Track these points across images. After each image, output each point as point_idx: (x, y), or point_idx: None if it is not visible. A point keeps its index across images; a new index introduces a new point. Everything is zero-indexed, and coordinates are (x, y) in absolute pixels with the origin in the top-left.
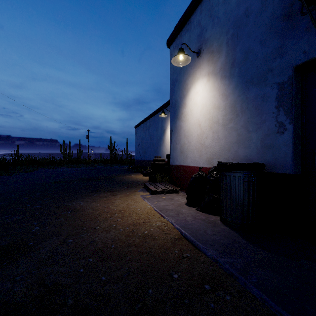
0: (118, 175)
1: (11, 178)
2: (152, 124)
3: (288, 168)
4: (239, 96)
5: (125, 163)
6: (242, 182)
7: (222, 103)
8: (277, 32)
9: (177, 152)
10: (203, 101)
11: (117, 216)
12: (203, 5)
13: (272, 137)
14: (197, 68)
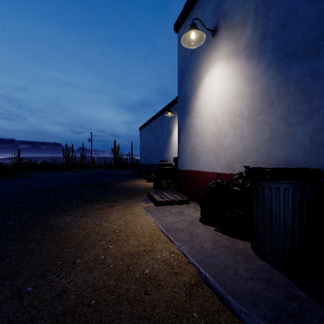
0: (120, 180)
1: (2, 184)
2: (157, 125)
3: None
4: (274, 78)
5: (129, 167)
6: (290, 197)
7: (248, 90)
8: None
9: (186, 154)
10: (220, 90)
11: (110, 240)
12: None
13: None
14: (212, 50)
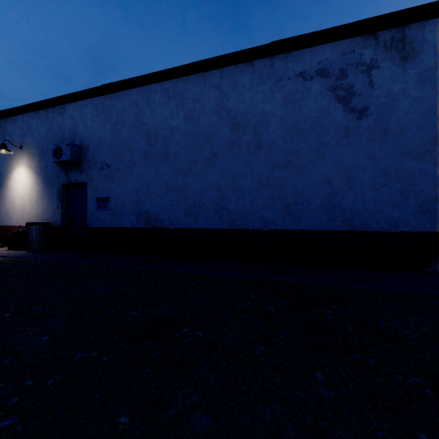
0: None
1: None
2: None
3: (60, 224)
4: (44, 187)
5: None
6: (36, 230)
7: (36, 188)
8: (57, 166)
9: (2, 215)
10: (24, 182)
11: None
12: (25, 118)
13: (56, 211)
14: (20, 157)
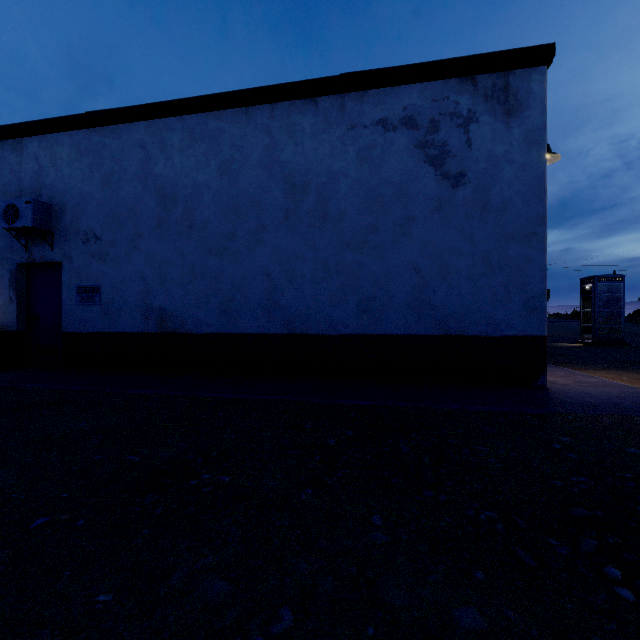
0: None
1: None
2: None
3: (15, 328)
4: None
5: None
6: None
7: None
8: (10, 235)
9: None
10: None
11: None
12: None
13: (7, 306)
14: None
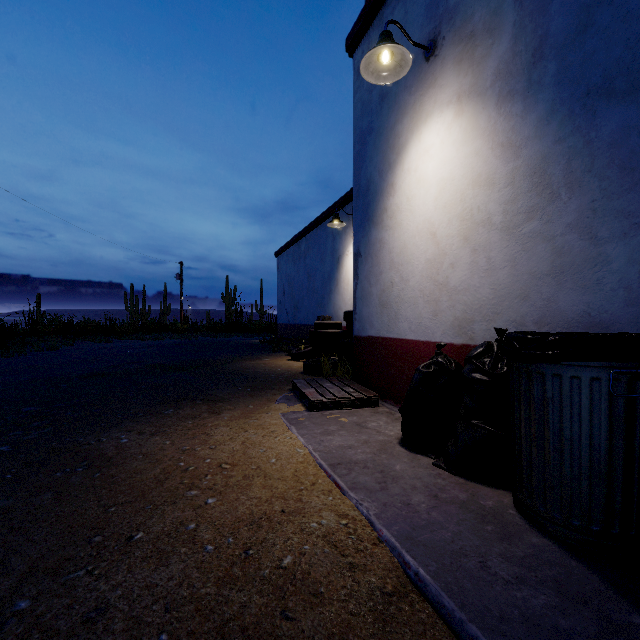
0: (237, 357)
1: (1, 364)
2: (312, 245)
3: None
4: (561, 140)
5: (256, 330)
6: (605, 398)
7: (503, 169)
8: None
9: (371, 305)
10: (442, 171)
11: (210, 486)
12: None
13: None
14: (425, 89)
